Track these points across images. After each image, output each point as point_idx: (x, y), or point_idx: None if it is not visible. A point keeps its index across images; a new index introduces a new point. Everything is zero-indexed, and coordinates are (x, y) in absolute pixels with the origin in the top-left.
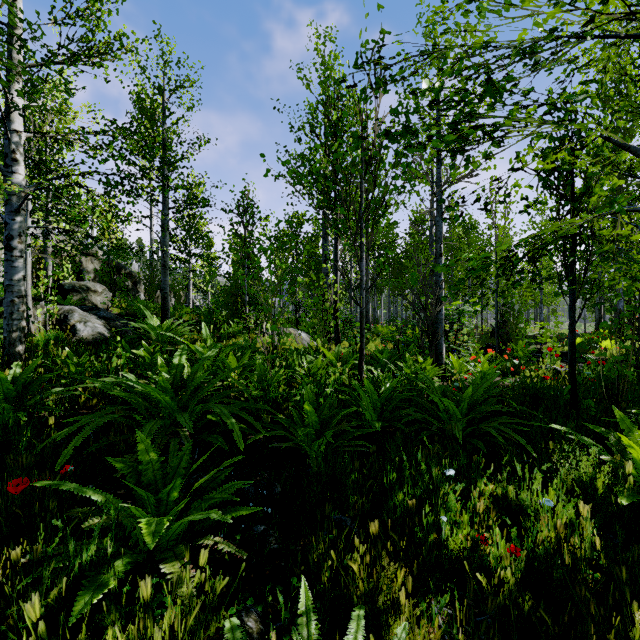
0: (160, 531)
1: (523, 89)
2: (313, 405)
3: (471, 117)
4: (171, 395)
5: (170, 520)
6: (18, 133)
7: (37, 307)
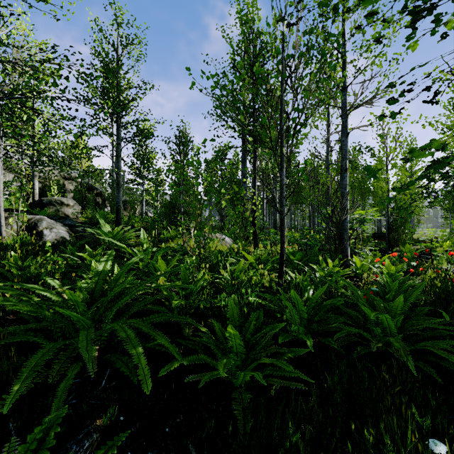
0: None
1: None
2: (237, 321)
3: None
4: (83, 308)
5: None
6: None
7: (14, 216)
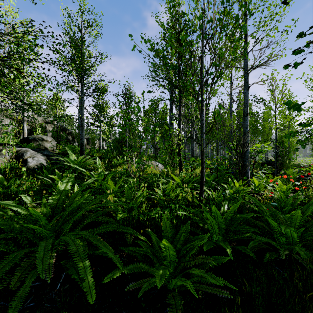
0: None
1: None
2: (170, 233)
3: None
4: (45, 221)
5: None
6: None
7: (7, 149)
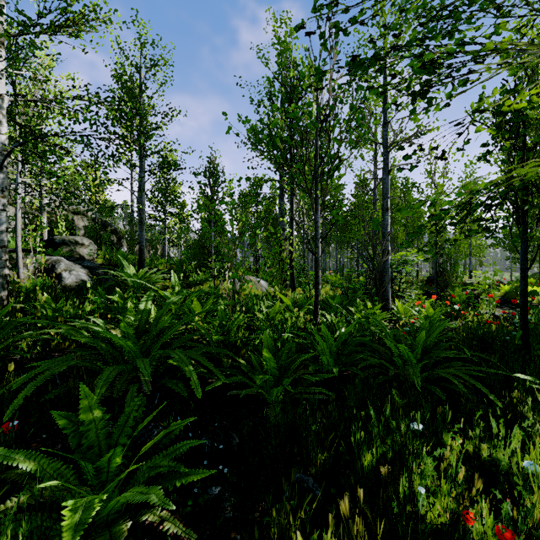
0: (85, 521)
1: None
2: (271, 351)
3: (450, 36)
4: (134, 340)
5: (113, 488)
6: (1, 96)
7: (28, 257)
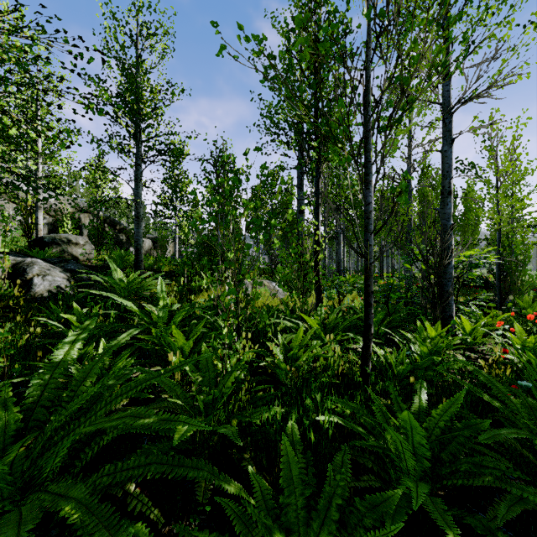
0: None
1: None
2: (301, 496)
3: None
4: None
5: None
6: None
7: None
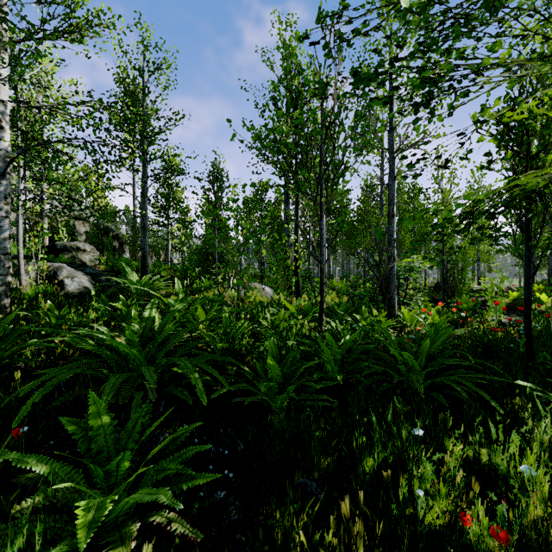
0: (98, 520)
1: (524, 1)
2: (276, 358)
3: (448, 53)
4: (139, 348)
5: (121, 491)
6: (4, 103)
7: (30, 264)
